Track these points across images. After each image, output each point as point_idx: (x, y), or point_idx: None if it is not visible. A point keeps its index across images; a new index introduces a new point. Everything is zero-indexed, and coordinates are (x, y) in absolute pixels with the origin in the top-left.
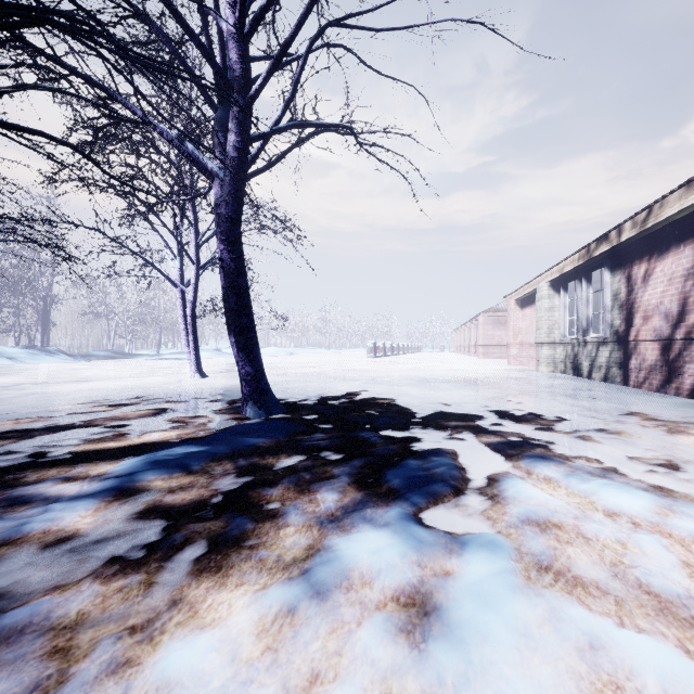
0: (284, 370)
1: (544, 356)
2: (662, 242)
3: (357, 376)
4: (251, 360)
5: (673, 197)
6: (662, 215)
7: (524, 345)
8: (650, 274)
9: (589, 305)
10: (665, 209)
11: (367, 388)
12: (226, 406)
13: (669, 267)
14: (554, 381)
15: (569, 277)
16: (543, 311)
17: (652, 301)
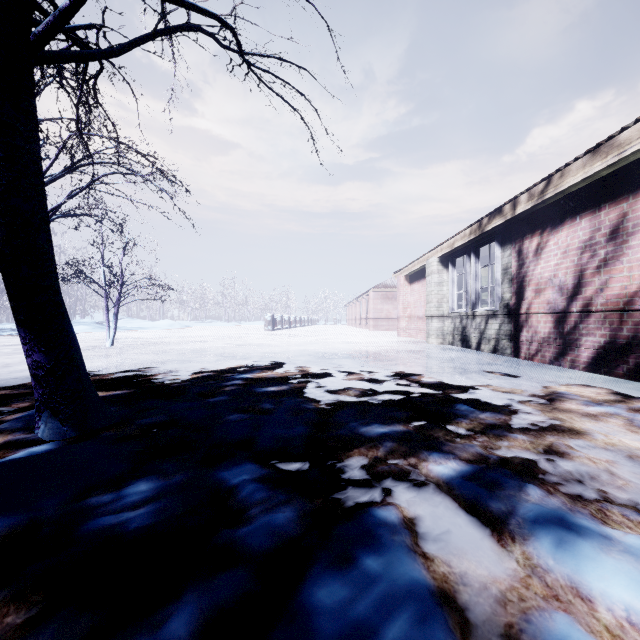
0: (168, 346)
1: (434, 328)
2: (555, 215)
3: (250, 352)
4: (42, 342)
5: (576, 166)
6: (562, 185)
7: (412, 318)
8: (542, 248)
9: (477, 279)
10: (566, 179)
11: (258, 369)
12: (25, 412)
13: (564, 240)
14: (448, 353)
15: (458, 253)
16: (433, 286)
17: (545, 275)
